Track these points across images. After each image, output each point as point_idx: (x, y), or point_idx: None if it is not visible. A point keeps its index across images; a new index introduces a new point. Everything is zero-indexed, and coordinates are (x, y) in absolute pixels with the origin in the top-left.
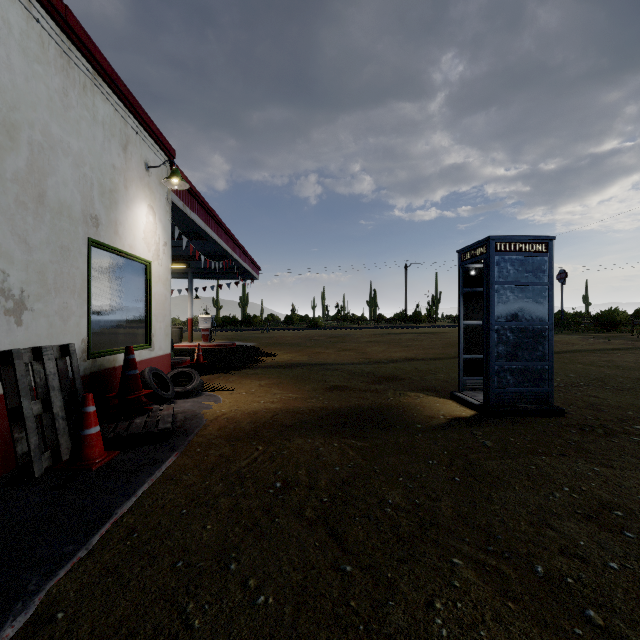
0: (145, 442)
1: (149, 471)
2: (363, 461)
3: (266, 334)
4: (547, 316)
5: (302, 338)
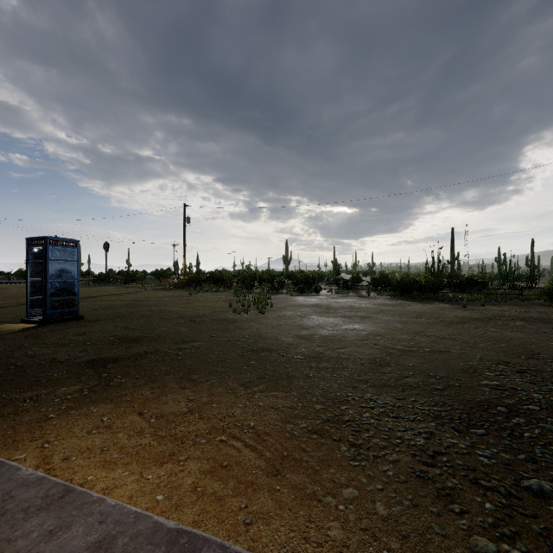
0: None
1: None
2: None
3: None
4: (76, 275)
5: None
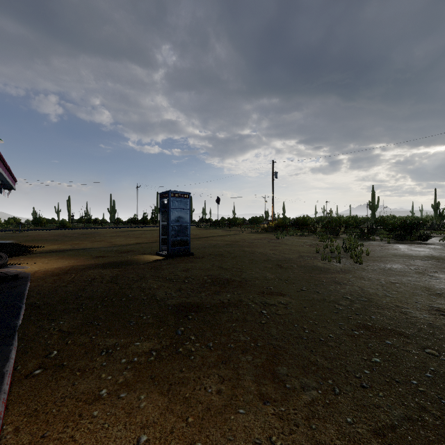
0: (3, 282)
1: (23, 286)
2: (120, 272)
3: (19, 234)
4: (189, 220)
5: (58, 235)
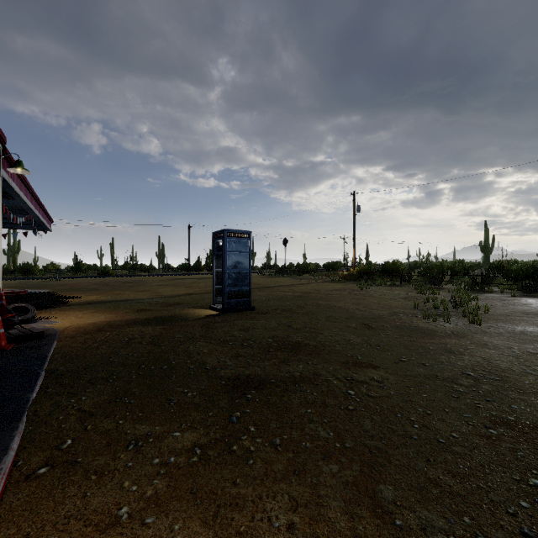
0: (26, 340)
1: (48, 346)
2: (165, 331)
3: (56, 282)
4: (249, 266)
5: (98, 284)
